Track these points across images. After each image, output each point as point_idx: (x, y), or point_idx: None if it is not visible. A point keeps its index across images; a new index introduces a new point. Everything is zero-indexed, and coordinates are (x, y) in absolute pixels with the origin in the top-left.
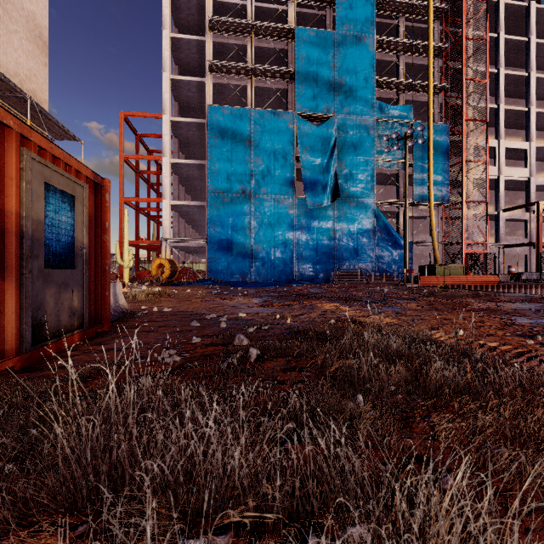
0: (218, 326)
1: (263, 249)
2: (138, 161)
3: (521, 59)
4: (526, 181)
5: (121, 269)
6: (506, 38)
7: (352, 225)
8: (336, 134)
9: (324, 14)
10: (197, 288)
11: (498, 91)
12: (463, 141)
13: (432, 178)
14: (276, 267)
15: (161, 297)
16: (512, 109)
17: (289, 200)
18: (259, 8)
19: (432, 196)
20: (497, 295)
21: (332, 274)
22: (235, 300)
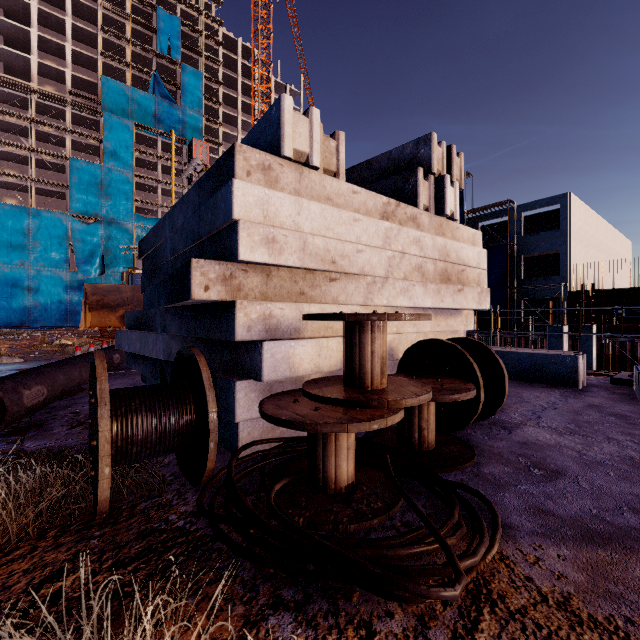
0: None
1: (42, 305)
2: None
3: None
4: None
5: None
6: None
7: None
8: (103, 232)
9: (98, 146)
10: None
11: None
12: None
13: None
14: (53, 317)
15: None
16: None
17: (64, 272)
18: (41, 131)
19: None
20: None
21: None
22: None
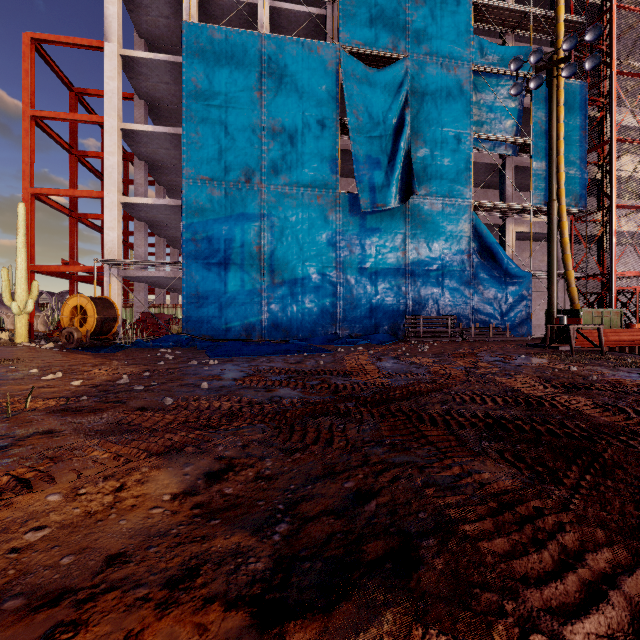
0: None
1: (284, 281)
2: (74, 134)
3: None
4: None
5: None
6: None
7: (434, 243)
8: (408, 87)
9: None
10: (117, 361)
11: None
12: (613, 107)
13: (563, 166)
14: (307, 313)
15: None
16: None
17: (329, 196)
18: None
19: (563, 197)
20: None
21: (402, 326)
22: None
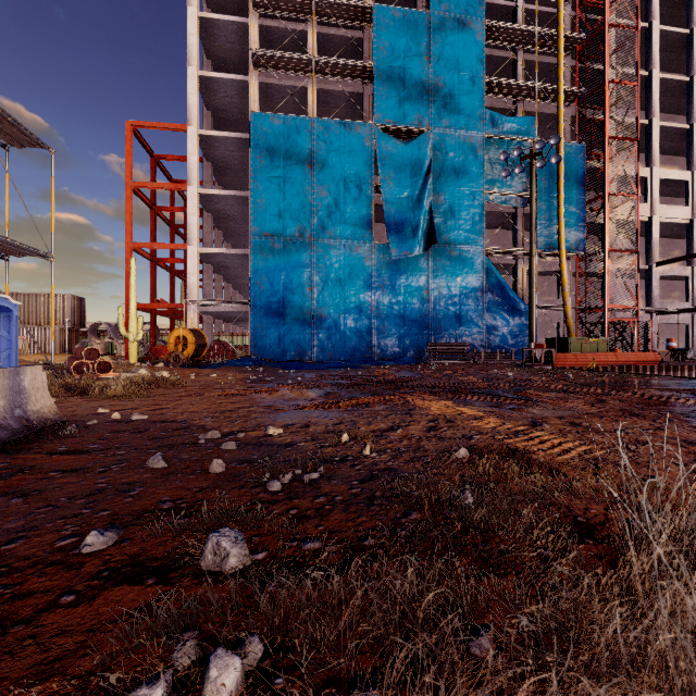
0: (204, 471)
1: (330, 315)
2: (154, 192)
3: (678, 61)
4: (687, 224)
5: (127, 344)
6: (660, 30)
7: (453, 283)
8: (431, 156)
9: None
10: (230, 371)
11: (650, 101)
12: (606, 167)
13: (563, 217)
14: (347, 340)
15: (158, 387)
16: (669, 126)
17: (365, 246)
18: None
19: (563, 243)
20: (693, 383)
21: (426, 351)
22: (278, 393)
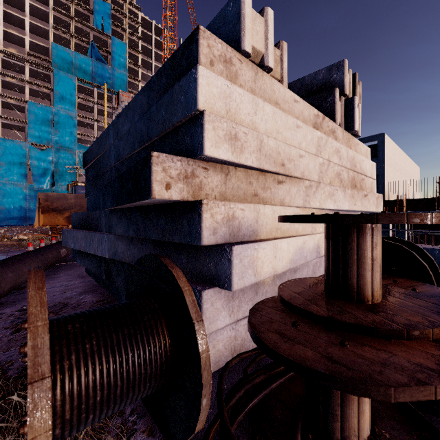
0: None
1: (6, 209)
2: None
3: None
4: None
5: None
6: None
7: None
8: (53, 156)
9: (50, 93)
10: None
11: None
12: None
13: None
14: (15, 218)
15: None
16: None
17: (24, 185)
18: (6, 81)
19: None
20: None
21: None
22: None
